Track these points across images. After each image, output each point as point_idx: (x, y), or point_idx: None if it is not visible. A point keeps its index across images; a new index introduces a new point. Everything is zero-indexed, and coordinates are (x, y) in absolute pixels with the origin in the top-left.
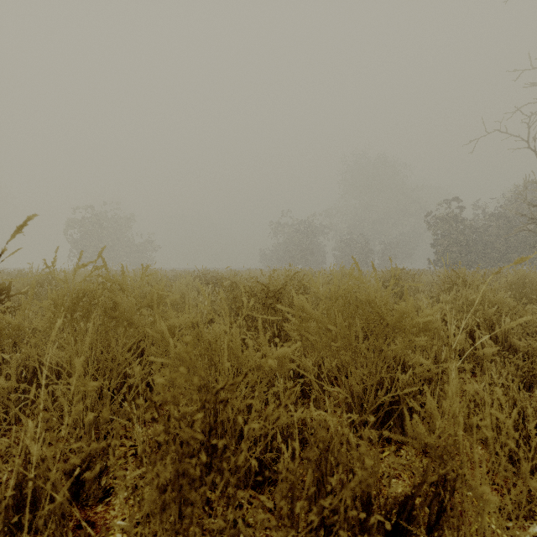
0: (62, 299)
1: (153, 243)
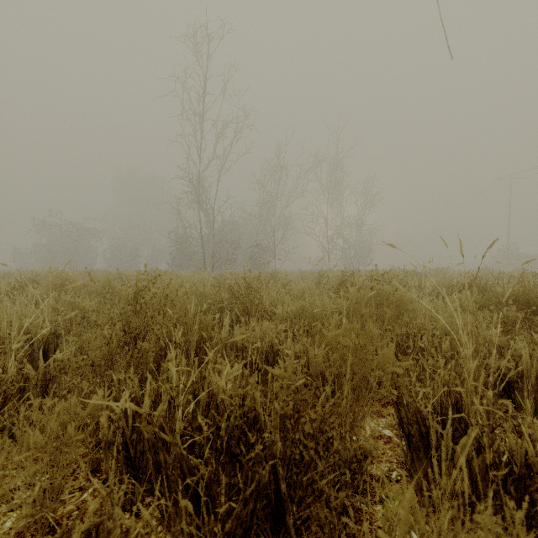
0: None
1: None
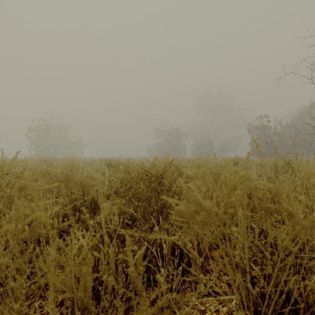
0: None
1: (82, 142)
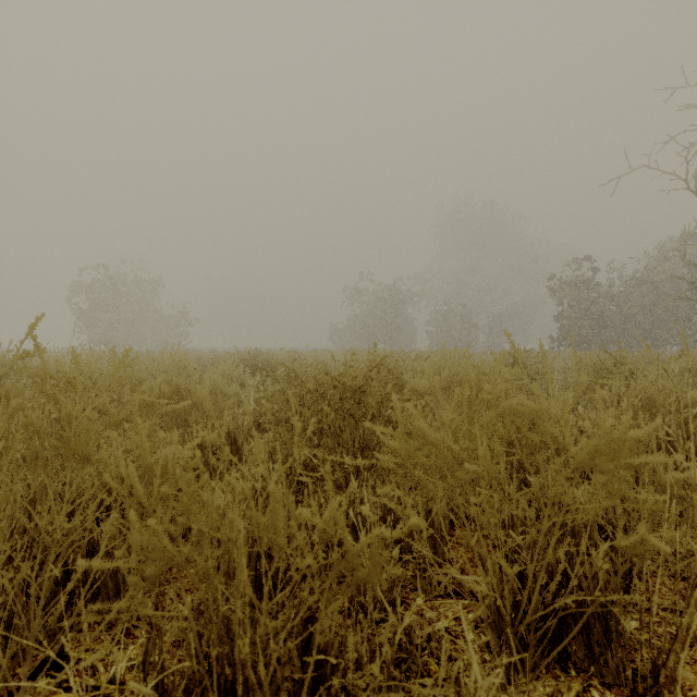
0: None
1: (188, 315)
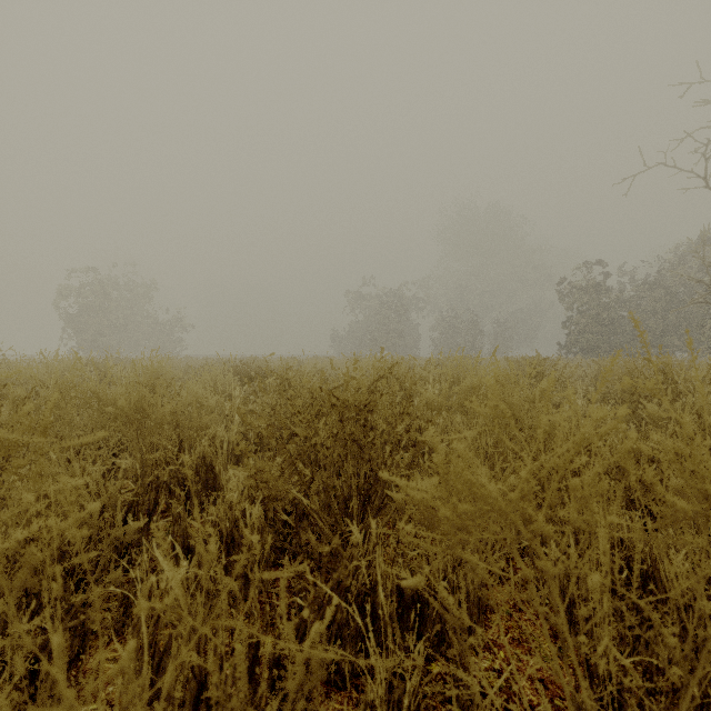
0: None
1: (183, 321)
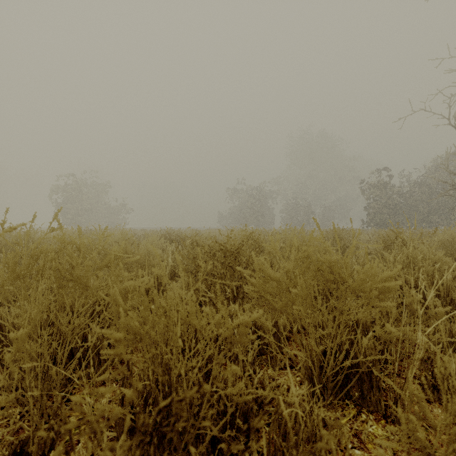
0: (13, 262)
1: (126, 206)
